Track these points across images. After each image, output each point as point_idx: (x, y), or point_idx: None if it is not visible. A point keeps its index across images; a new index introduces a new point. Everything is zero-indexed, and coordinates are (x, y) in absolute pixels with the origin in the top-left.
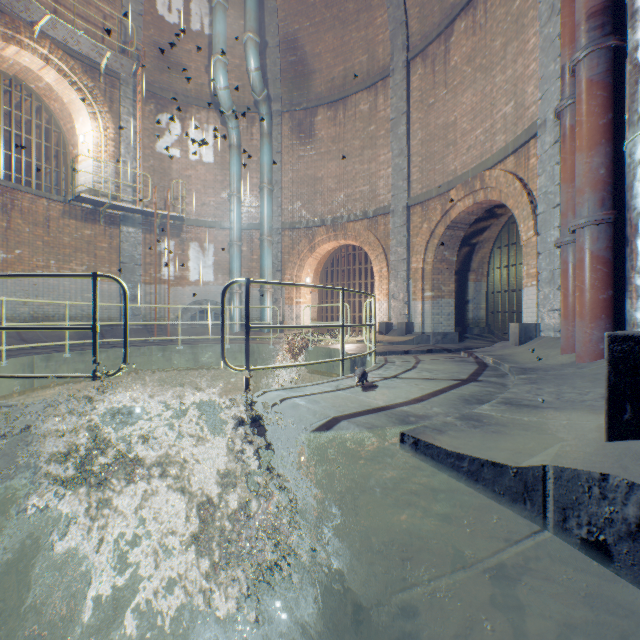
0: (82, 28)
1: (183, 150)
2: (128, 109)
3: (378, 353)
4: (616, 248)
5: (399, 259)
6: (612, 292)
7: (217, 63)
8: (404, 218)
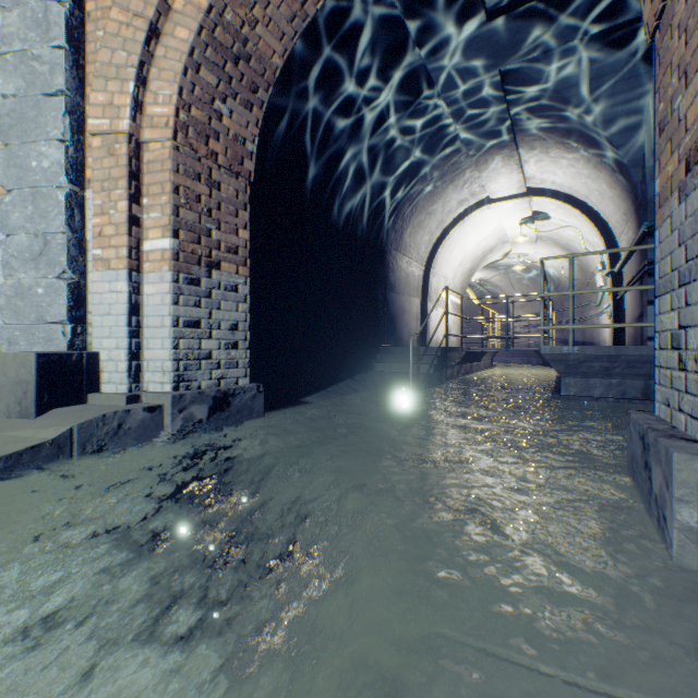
0: None
1: None
2: None
3: None
4: None
5: None
6: None
7: None
8: None
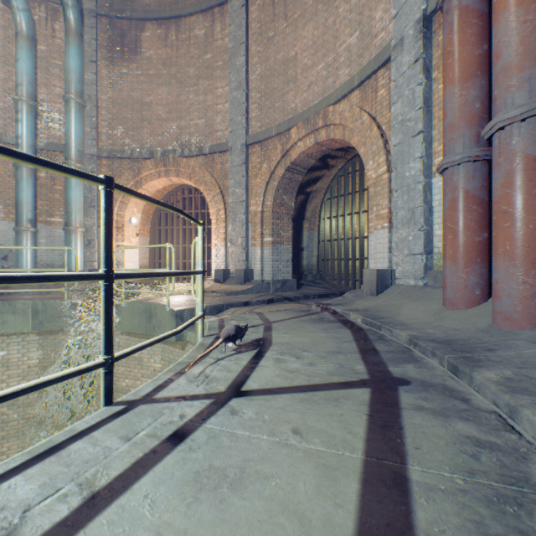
0: None
1: None
2: None
3: (213, 307)
4: None
5: (238, 201)
6: None
7: None
8: (243, 156)
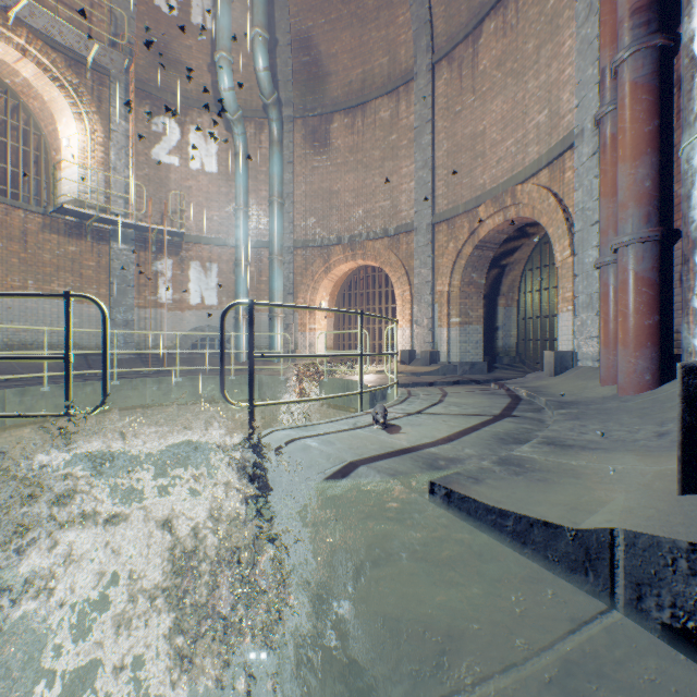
0: (65, 16)
1: (182, 158)
2: (119, 110)
3: (400, 385)
4: (663, 269)
5: (423, 281)
6: (658, 317)
7: (221, 61)
8: (428, 236)
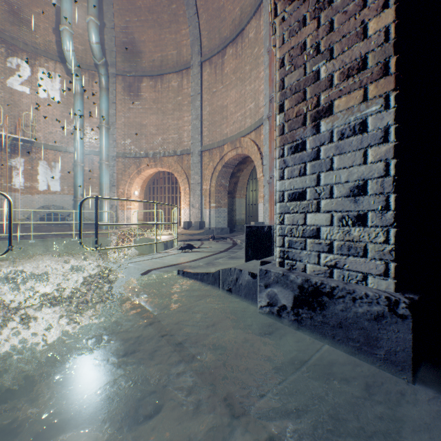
0: None
1: (33, 89)
2: None
3: (182, 241)
4: None
5: (196, 183)
6: None
7: (64, 31)
8: (199, 158)
